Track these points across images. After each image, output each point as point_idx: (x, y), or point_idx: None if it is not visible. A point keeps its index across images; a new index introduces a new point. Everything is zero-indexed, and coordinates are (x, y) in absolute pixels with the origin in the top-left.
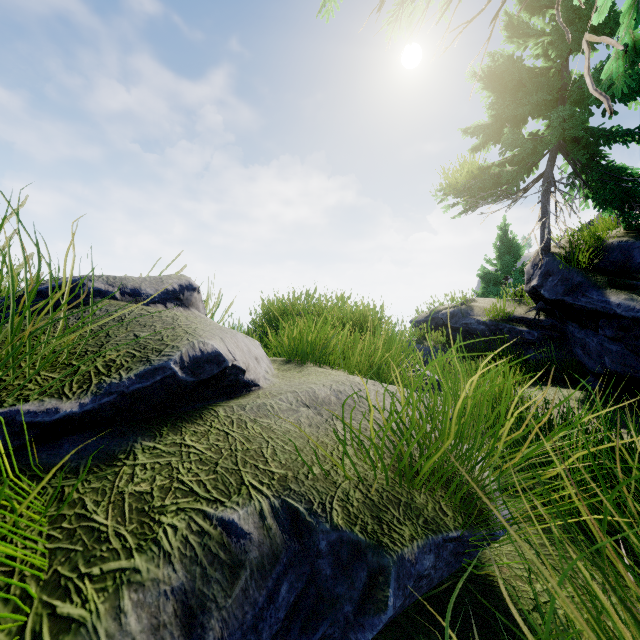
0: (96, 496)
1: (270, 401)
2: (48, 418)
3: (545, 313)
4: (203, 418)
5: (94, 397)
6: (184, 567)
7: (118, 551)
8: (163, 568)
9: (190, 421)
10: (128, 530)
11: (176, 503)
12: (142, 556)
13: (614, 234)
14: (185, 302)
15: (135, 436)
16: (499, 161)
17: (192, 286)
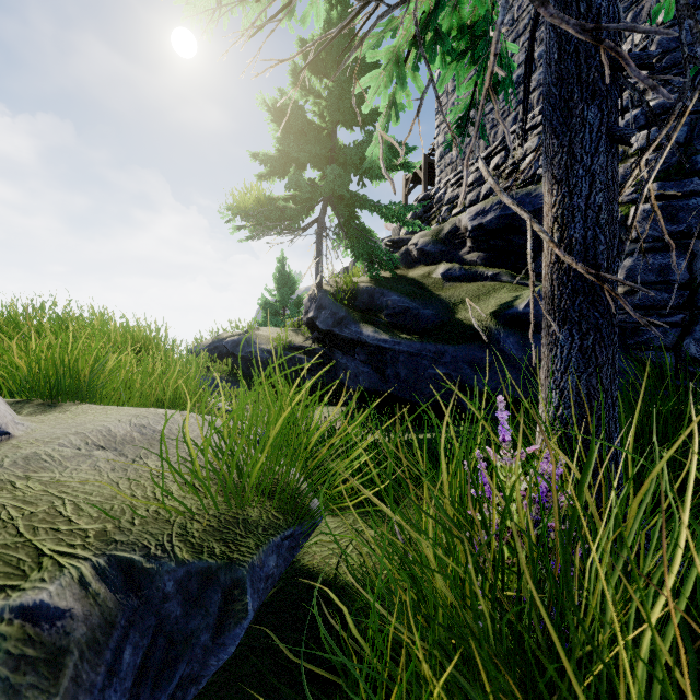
0: None
1: (44, 449)
2: None
3: (318, 342)
4: None
5: None
6: None
7: None
8: None
9: None
10: None
11: None
12: None
13: (364, 280)
14: None
15: None
16: (283, 196)
17: None
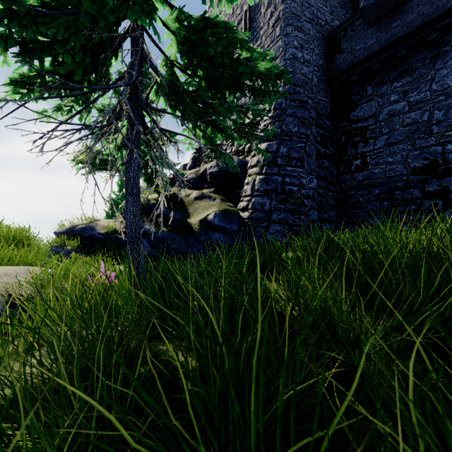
0: None
1: None
2: None
3: None
4: None
5: None
6: None
7: None
8: None
9: None
10: None
11: None
12: None
13: (154, 197)
14: None
15: None
16: None
17: None
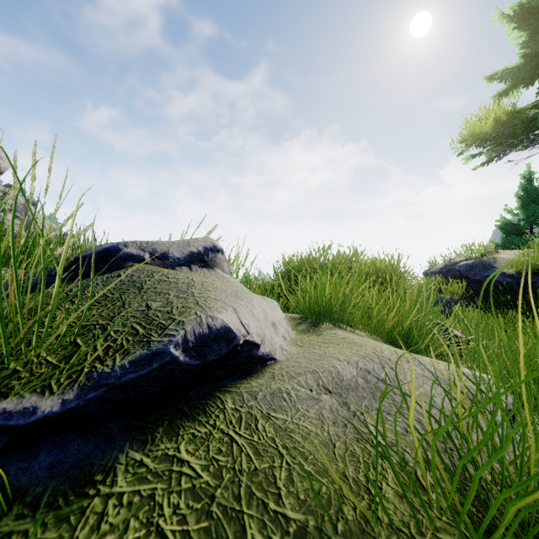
0: None
1: (286, 386)
2: (23, 421)
3: None
4: (207, 412)
5: (80, 391)
6: None
7: None
8: None
9: (191, 417)
10: None
11: None
12: None
13: None
14: (209, 263)
15: (123, 440)
16: (532, 104)
17: (216, 248)
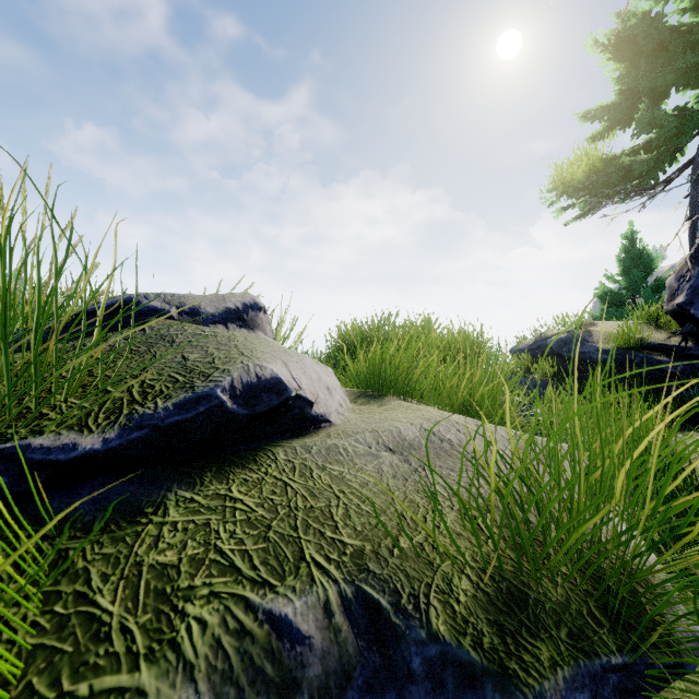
0: (106, 566)
1: (343, 442)
2: (63, 456)
3: (694, 339)
4: (257, 462)
5: (121, 431)
6: (212, 688)
7: (119, 657)
8: (181, 689)
9: (241, 465)
10: (139, 623)
11: (209, 584)
12: (151, 668)
13: None
14: (249, 323)
15: (170, 483)
16: (629, 149)
17: (257, 305)
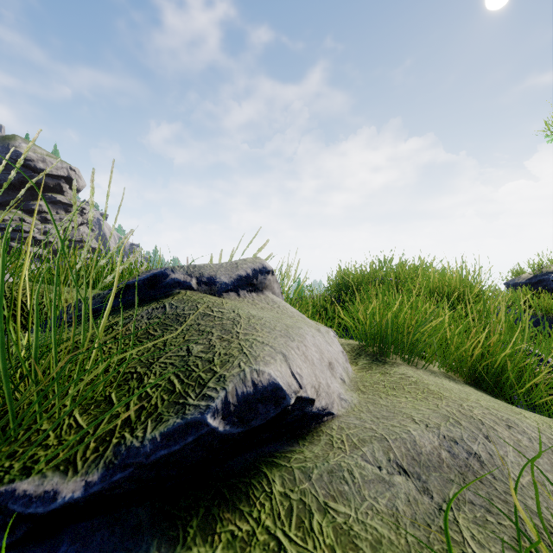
0: None
1: (348, 460)
2: (42, 509)
3: None
4: (250, 497)
5: (105, 471)
6: None
7: None
8: None
9: (231, 504)
10: None
11: None
12: None
13: None
14: (259, 286)
15: (151, 536)
16: None
17: (266, 269)
